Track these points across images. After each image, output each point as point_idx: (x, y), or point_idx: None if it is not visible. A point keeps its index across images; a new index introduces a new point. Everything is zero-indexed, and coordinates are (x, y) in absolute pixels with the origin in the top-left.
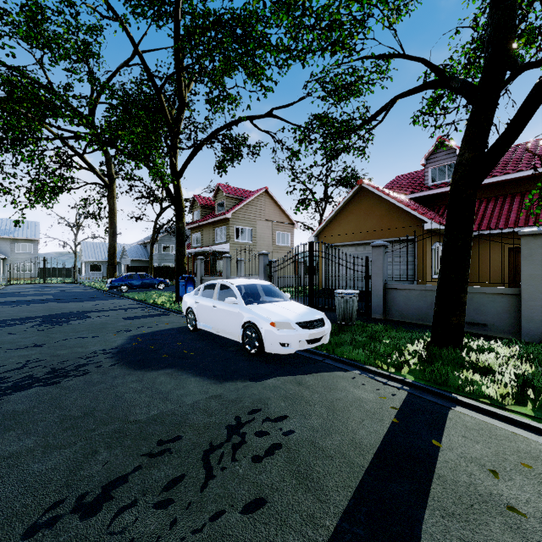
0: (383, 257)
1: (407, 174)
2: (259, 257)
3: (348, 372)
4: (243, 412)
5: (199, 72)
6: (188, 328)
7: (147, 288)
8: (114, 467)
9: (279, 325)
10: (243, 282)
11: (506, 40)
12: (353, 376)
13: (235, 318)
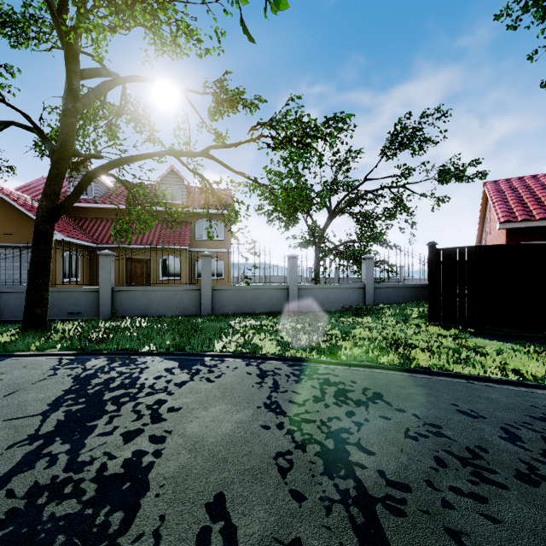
0: None
1: None
2: None
3: None
4: None
5: None
6: None
7: None
8: None
9: None
10: None
11: (68, 142)
12: None
13: None
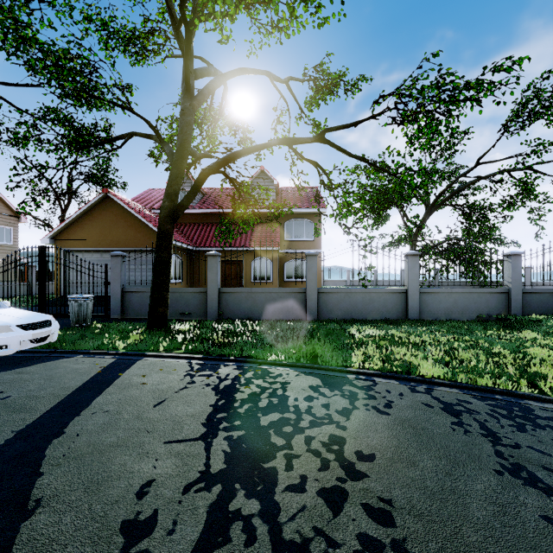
0: (121, 266)
1: (159, 189)
2: None
3: (73, 357)
4: None
5: None
6: None
7: None
8: None
9: None
10: None
11: (187, 140)
12: (76, 359)
13: None
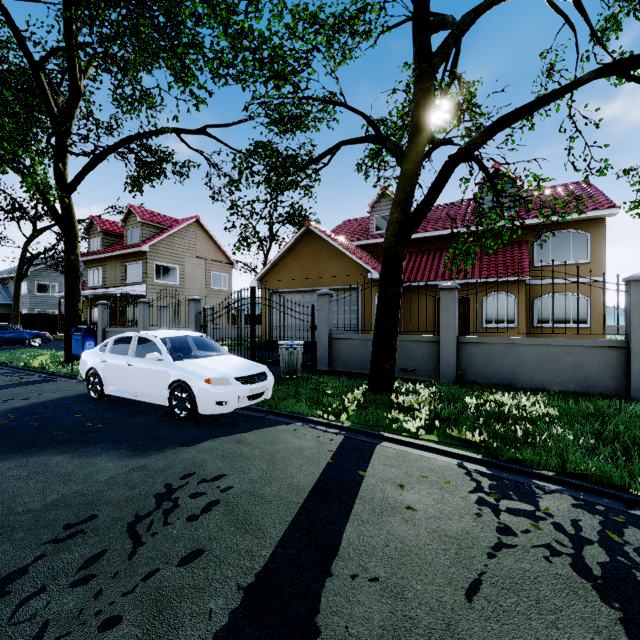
0: (328, 306)
1: (355, 220)
2: (189, 304)
3: (290, 425)
4: (174, 478)
5: (104, 58)
6: (90, 395)
7: (11, 345)
8: (4, 564)
9: (216, 382)
10: (170, 334)
11: (425, 118)
12: (295, 428)
13: (160, 377)
